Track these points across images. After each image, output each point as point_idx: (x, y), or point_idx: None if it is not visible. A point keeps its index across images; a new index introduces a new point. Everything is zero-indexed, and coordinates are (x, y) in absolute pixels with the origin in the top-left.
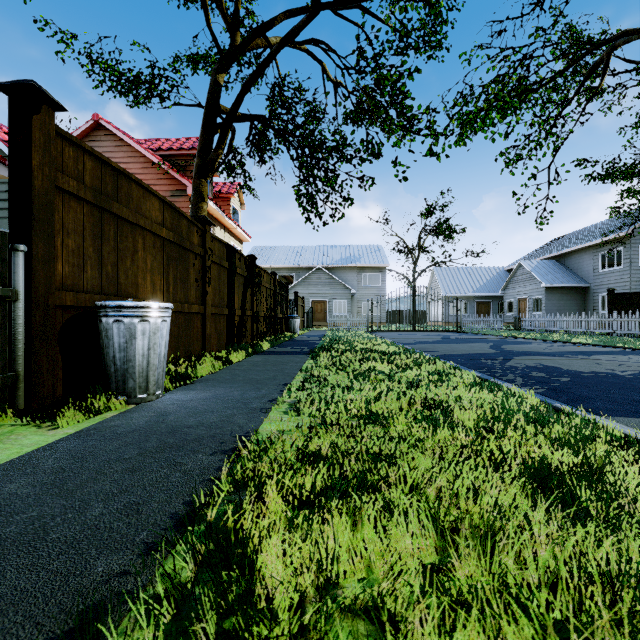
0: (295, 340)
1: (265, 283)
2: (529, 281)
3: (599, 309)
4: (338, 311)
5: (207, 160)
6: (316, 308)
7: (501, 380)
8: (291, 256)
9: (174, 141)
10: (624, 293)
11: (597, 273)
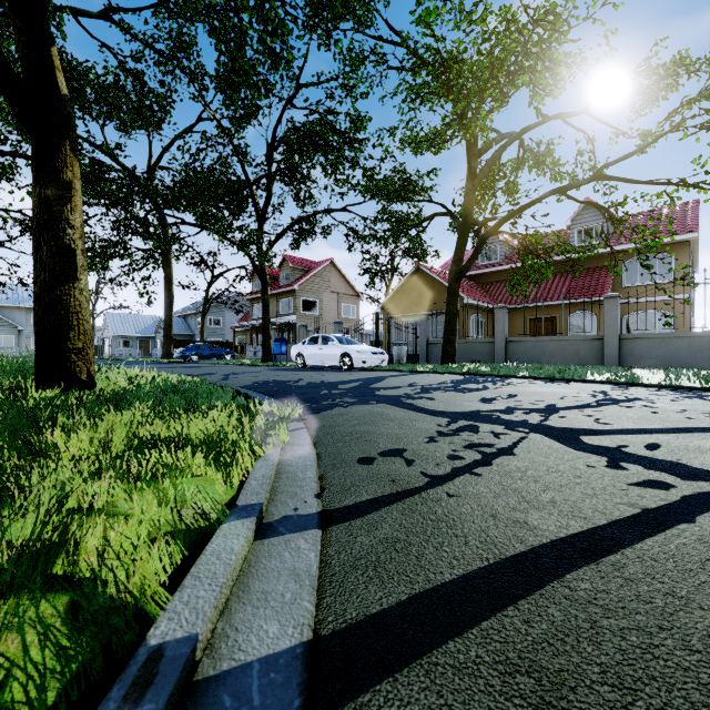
0: None
1: None
2: None
3: None
4: (4, 345)
5: None
6: None
7: None
8: None
9: None
10: (181, 340)
11: (197, 328)
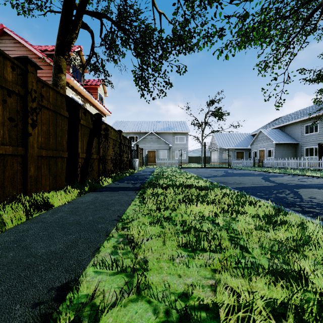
0: (134, 175)
1: (112, 136)
2: (266, 140)
3: (304, 155)
4: (162, 156)
5: (64, 42)
6: (150, 155)
7: None
8: (136, 126)
9: None
10: None
11: (303, 136)
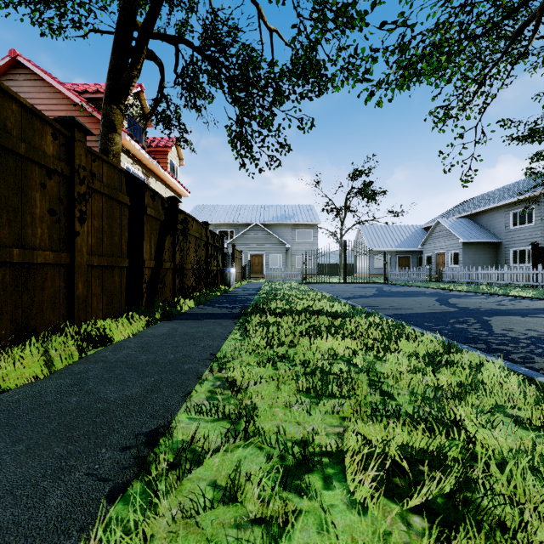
0: (228, 294)
1: (194, 232)
2: (447, 237)
3: (511, 262)
4: (274, 264)
5: (119, 83)
6: (254, 261)
7: (541, 373)
8: (231, 213)
9: (103, 86)
10: None
11: (509, 230)
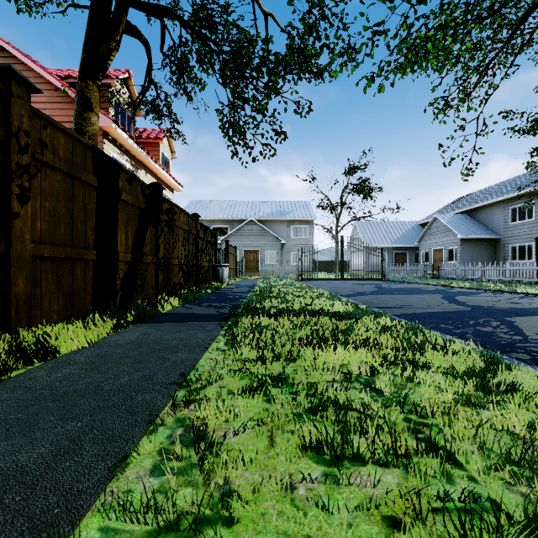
0: (220, 292)
1: (181, 224)
2: (444, 233)
3: (510, 259)
4: (269, 260)
5: (96, 56)
6: (248, 258)
7: None
8: (225, 209)
9: None
10: None
11: (508, 225)
